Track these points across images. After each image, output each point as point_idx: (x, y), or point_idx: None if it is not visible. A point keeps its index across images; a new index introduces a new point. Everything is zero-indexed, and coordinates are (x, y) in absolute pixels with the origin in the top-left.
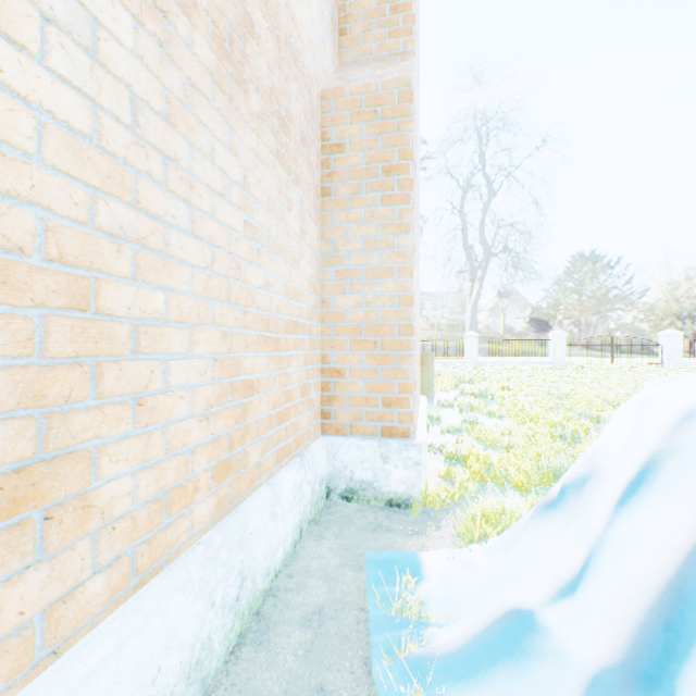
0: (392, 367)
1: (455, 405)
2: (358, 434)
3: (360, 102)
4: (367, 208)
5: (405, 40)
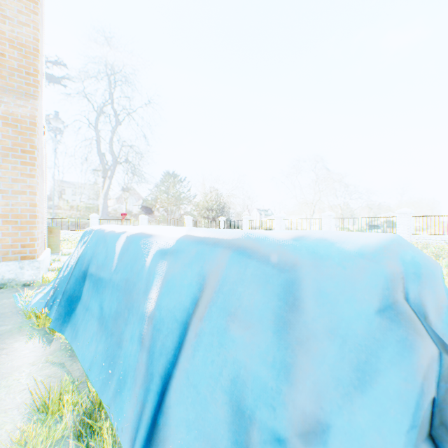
0: (26, 231)
1: None
2: (7, 260)
3: (9, 119)
4: (12, 164)
5: (34, 90)
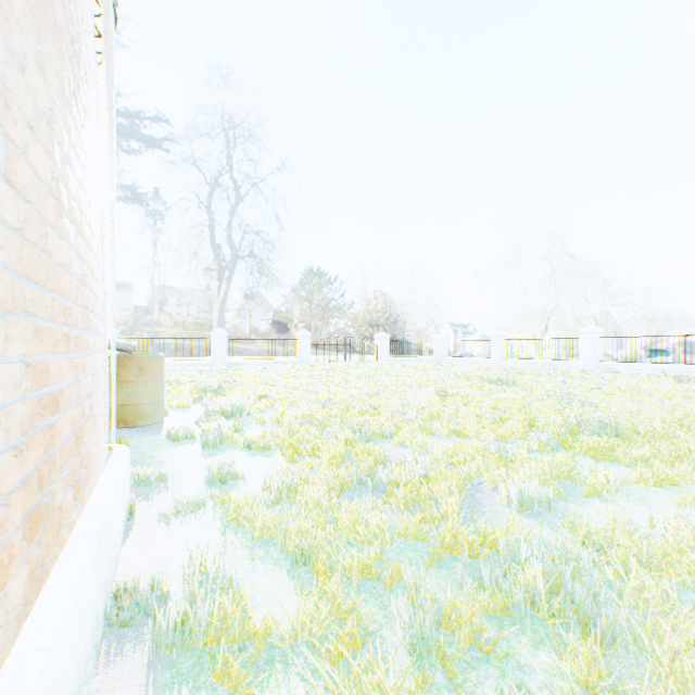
0: None
1: (197, 433)
2: None
3: None
4: None
5: None
